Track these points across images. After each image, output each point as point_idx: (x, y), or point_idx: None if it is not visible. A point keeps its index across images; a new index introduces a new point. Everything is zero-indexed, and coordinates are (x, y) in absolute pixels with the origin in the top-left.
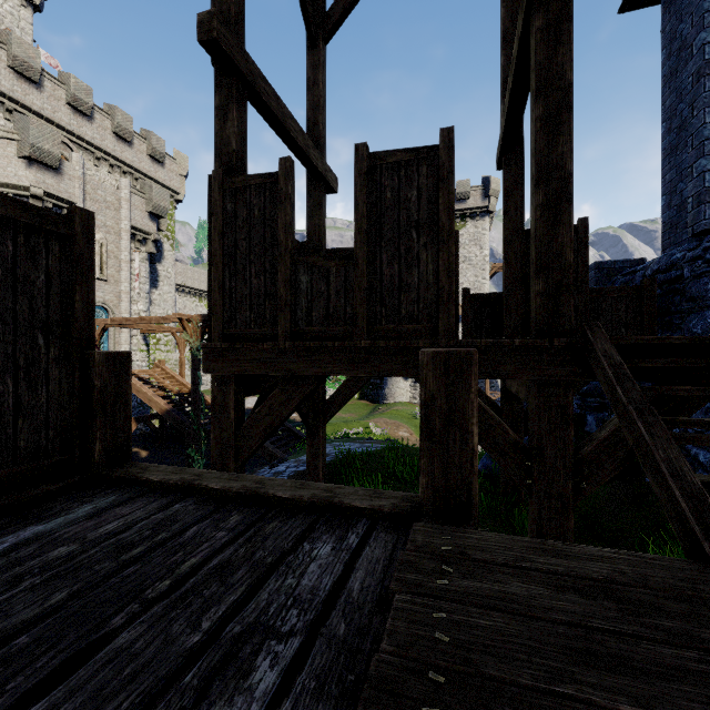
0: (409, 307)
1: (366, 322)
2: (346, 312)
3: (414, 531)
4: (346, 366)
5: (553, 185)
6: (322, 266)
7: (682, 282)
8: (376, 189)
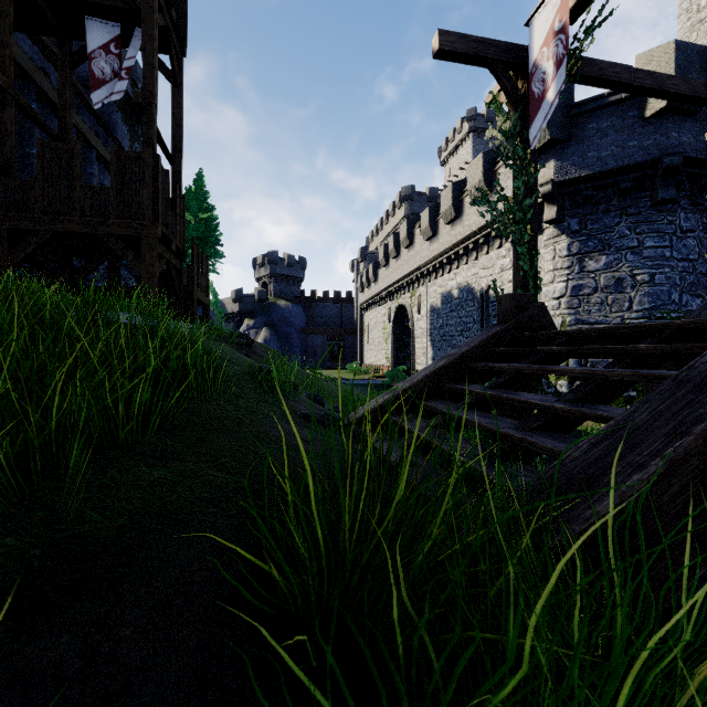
0: None
1: None
2: None
3: None
4: None
5: None
6: None
7: None
8: None
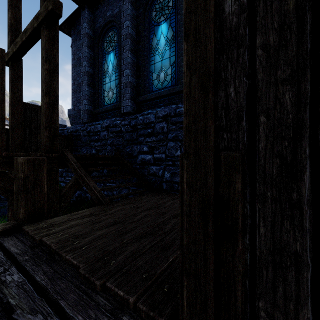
0: None
1: None
2: None
3: (27, 228)
4: None
5: (52, 97)
6: None
7: (80, 137)
8: None
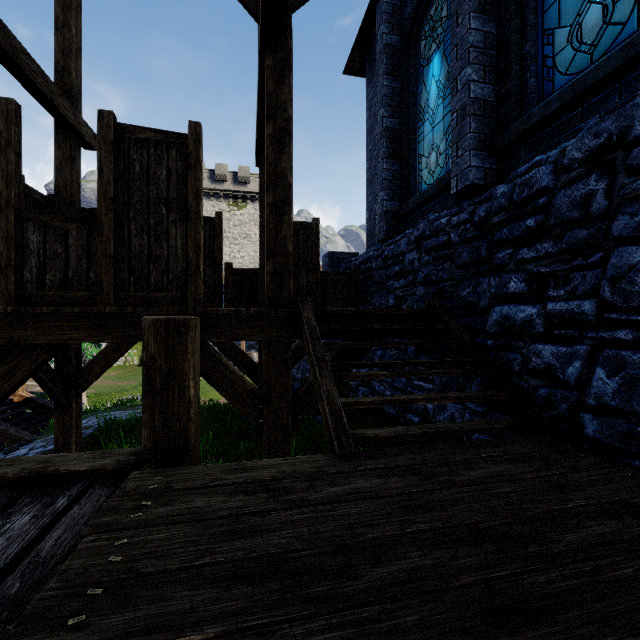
0: (159, 277)
1: (113, 288)
2: (89, 277)
3: (128, 480)
4: (89, 332)
5: (279, 191)
6: (58, 227)
7: (372, 271)
8: (124, 159)
